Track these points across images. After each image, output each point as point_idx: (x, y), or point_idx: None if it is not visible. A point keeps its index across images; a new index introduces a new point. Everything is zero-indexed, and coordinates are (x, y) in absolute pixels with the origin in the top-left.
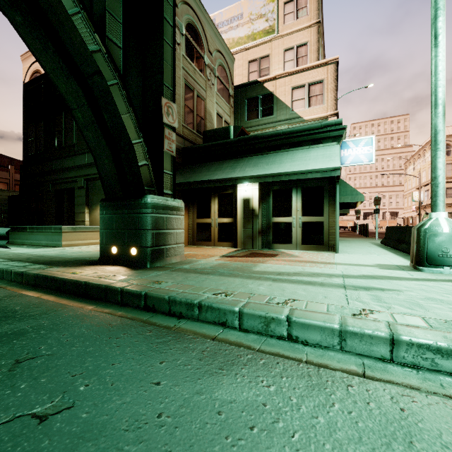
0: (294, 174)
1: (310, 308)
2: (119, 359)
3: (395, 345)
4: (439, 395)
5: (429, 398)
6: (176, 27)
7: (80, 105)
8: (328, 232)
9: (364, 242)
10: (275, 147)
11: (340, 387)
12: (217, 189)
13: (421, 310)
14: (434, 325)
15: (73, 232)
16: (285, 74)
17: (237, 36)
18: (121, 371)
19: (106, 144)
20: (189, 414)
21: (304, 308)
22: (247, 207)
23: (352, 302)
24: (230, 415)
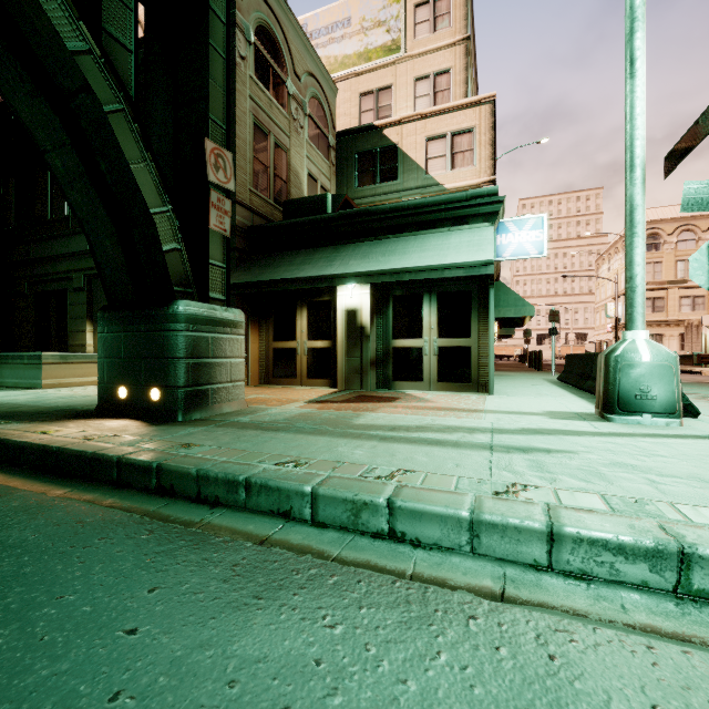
0: (423, 270)
1: (428, 485)
2: (74, 587)
3: (555, 543)
4: (618, 624)
5: (598, 634)
6: (240, 30)
7: (59, 145)
8: (477, 362)
9: (534, 378)
10: (397, 229)
11: (455, 621)
12: (307, 294)
13: (601, 483)
14: (618, 508)
15: (63, 364)
16: (416, 116)
17: (342, 53)
18: (70, 611)
19: (106, 213)
20: (173, 691)
21: (418, 484)
22: (353, 324)
23: (498, 473)
24: (250, 687)
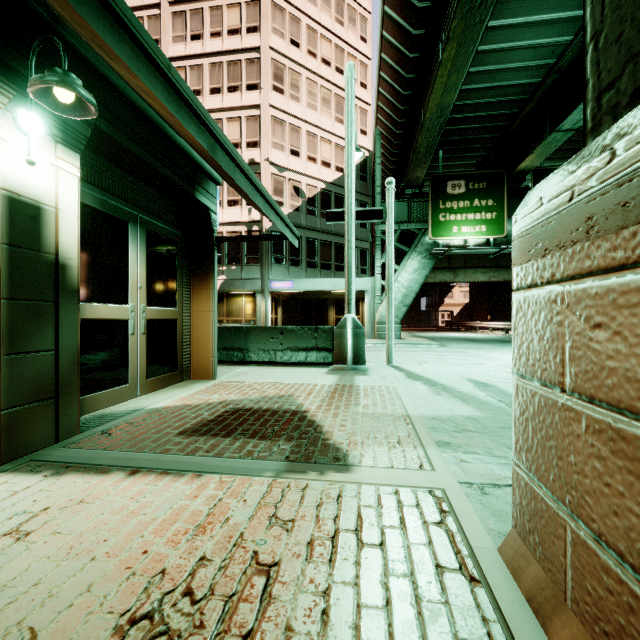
0: (282, 217)
1: None
2: None
3: None
4: None
5: None
6: None
7: None
8: (182, 340)
9: None
10: None
11: None
12: None
13: None
14: None
15: None
16: None
17: None
18: None
19: None
20: None
21: None
22: (31, 247)
23: None
24: None
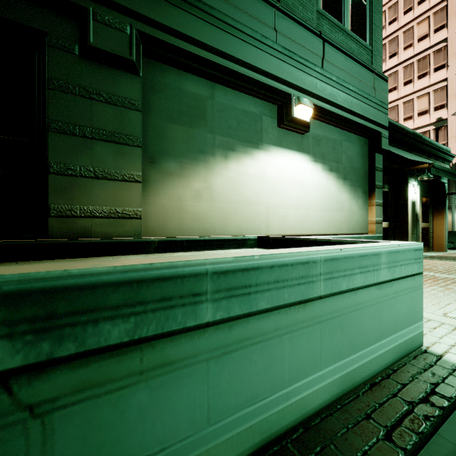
0: None
1: None
2: None
3: None
4: None
5: None
6: None
7: None
8: (430, 235)
9: None
10: (430, 155)
11: None
12: None
13: None
14: None
15: None
16: None
17: None
18: None
19: None
20: None
21: None
22: (414, 211)
23: None
24: None
